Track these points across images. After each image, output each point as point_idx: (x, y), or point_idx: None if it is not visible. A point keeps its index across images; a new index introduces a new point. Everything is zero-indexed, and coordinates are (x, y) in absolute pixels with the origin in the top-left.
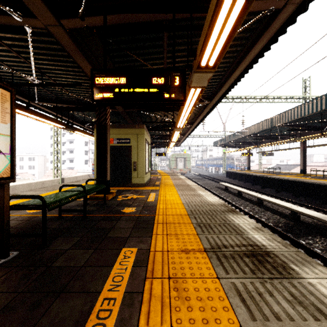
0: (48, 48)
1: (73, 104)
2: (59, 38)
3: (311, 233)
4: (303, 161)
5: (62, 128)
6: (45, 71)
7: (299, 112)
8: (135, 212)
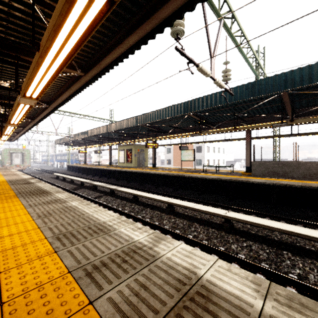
0: None
1: None
2: None
3: (81, 188)
4: (110, 157)
5: None
6: None
7: (97, 131)
8: None
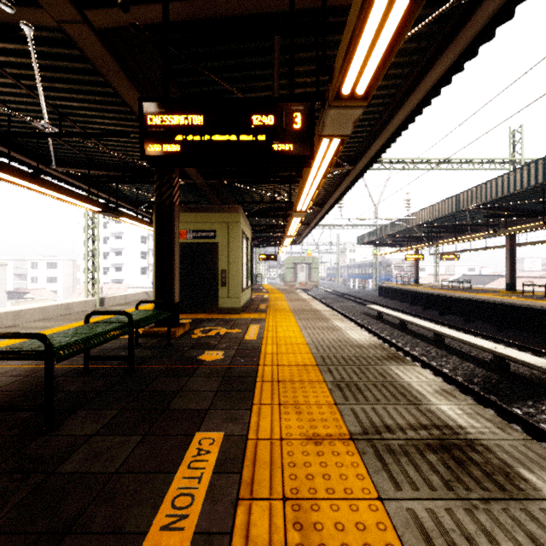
0: (69, 68)
1: (117, 171)
2: (84, 47)
3: (531, 395)
4: (510, 269)
5: (98, 212)
6: (66, 111)
7: (505, 185)
8: (222, 360)
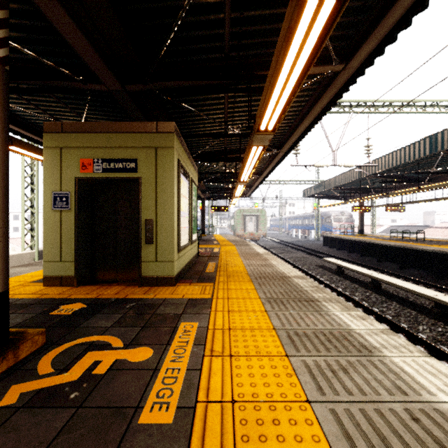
0: None
1: None
2: None
3: None
4: None
5: None
6: None
7: None
8: None
